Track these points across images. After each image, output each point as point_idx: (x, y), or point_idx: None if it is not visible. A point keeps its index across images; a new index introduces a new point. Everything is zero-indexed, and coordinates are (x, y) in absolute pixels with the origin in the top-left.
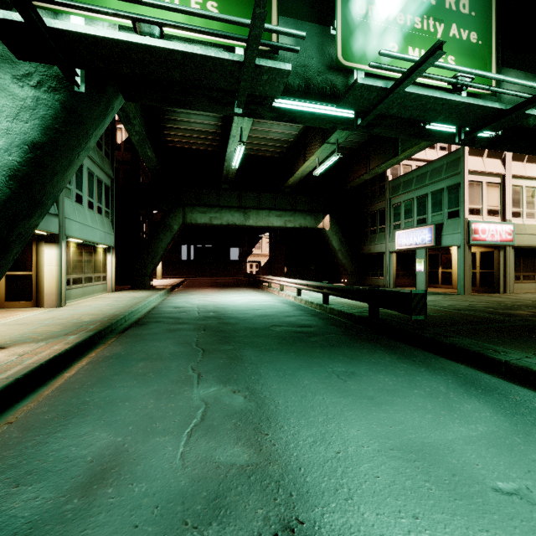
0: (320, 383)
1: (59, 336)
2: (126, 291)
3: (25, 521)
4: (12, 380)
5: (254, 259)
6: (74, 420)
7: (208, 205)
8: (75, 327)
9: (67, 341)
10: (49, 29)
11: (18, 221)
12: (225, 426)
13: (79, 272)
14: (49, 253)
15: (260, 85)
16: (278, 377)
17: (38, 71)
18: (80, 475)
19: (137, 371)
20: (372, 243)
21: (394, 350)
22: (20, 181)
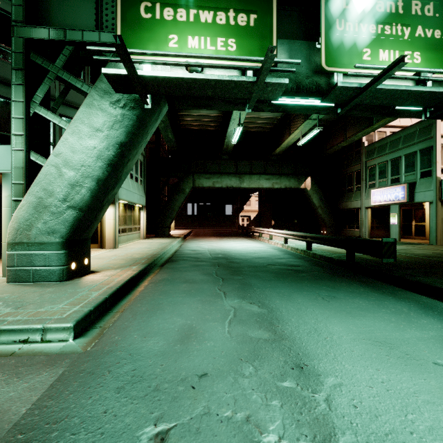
0: (310, 301)
1: (126, 266)
2: (153, 238)
3: (158, 351)
4: (115, 289)
5: (245, 214)
6: (159, 312)
7: (212, 172)
8: (133, 261)
9: (133, 269)
10: (139, 76)
11: (108, 191)
12: (250, 320)
13: (124, 224)
14: (109, 211)
15: (265, 94)
16: (279, 296)
17: (124, 97)
18: (175, 335)
19: (183, 289)
20: (348, 200)
21: (367, 284)
22: (113, 167)
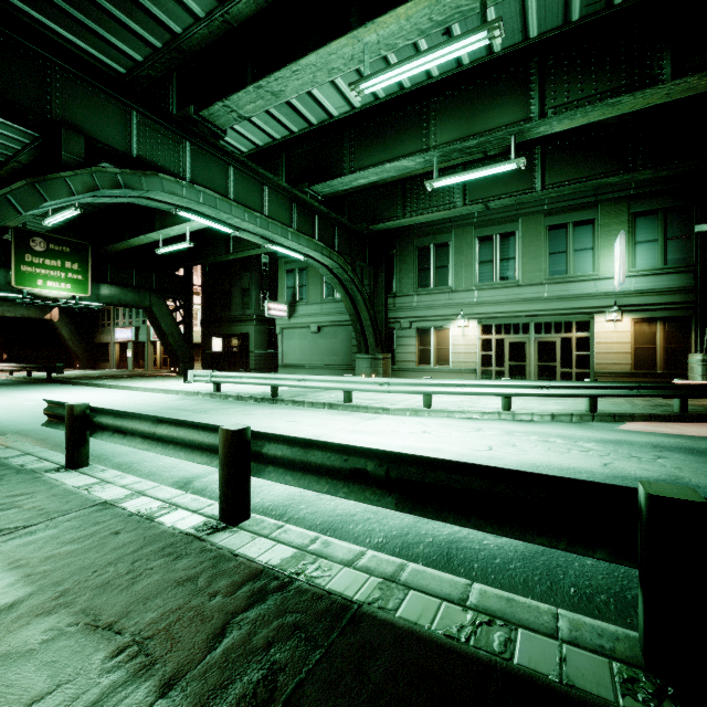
0: None
1: None
2: None
3: None
4: None
5: None
6: None
7: None
8: None
9: None
10: None
11: None
12: None
13: None
14: None
15: None
16: None
17: None
18: None
19: None
20: (102, 334)
21: (41, 384)
22: None
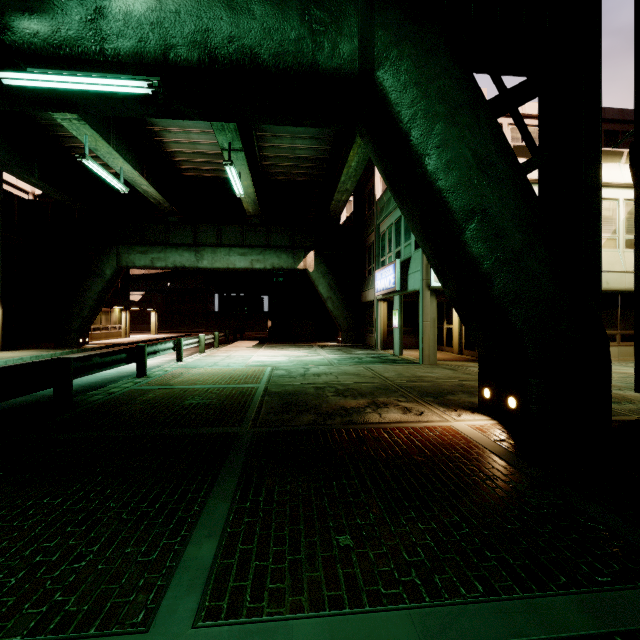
0: None
1: None
2: (24, 350)
3: None
4: None
5: None
6: None
7: (154, 243)
8: None
9: None
10: None
11: None
12: None
13: None
14: None
15: None
16: None
17: None
18: None
19: None
20: (367, 288)
21: None
22: None
